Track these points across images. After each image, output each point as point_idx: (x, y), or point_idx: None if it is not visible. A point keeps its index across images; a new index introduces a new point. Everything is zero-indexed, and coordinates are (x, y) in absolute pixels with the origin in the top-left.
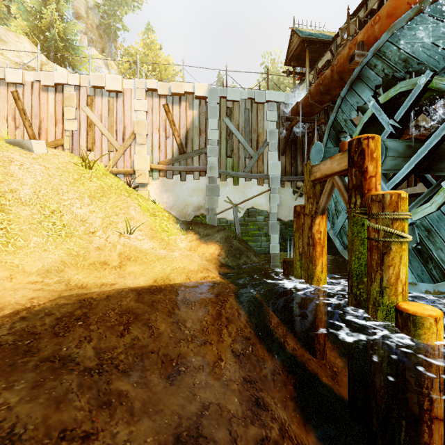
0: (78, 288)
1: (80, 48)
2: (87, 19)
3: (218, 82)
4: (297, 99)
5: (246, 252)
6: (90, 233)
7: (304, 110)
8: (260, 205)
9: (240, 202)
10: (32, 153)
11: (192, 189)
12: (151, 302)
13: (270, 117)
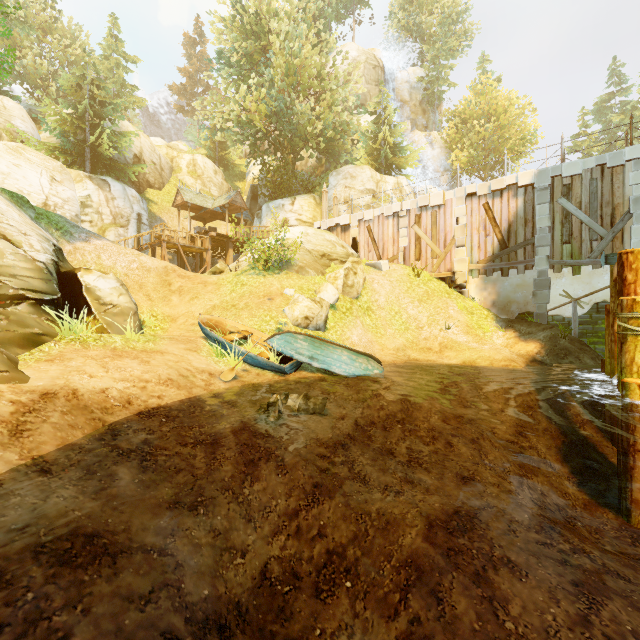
0: (414, 360)
1: (405, 148)
2: (411, 101)
3: (611, 76)
4: None
5: (577, 353)
6: (419, 328)
7: None
8: None
9: (583, 296)
10: (381, 271)
11: (516, 285)
12: (458, 373)
13: (635, 180)
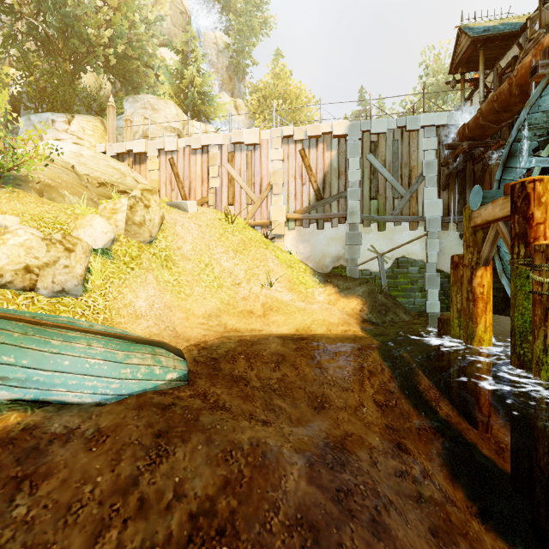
0: (233, 331)
1: (214, 98)
2: (218, 63)
3: (360, 98)
4: (465, 118)
5: (394, 308)
6: (236, 285)
7: (474, 134)
8: (413, 253)
9: (387, 251)
10: (187, 213)
11: (330, 238)
12: (295, 348)
13: (426, 146)
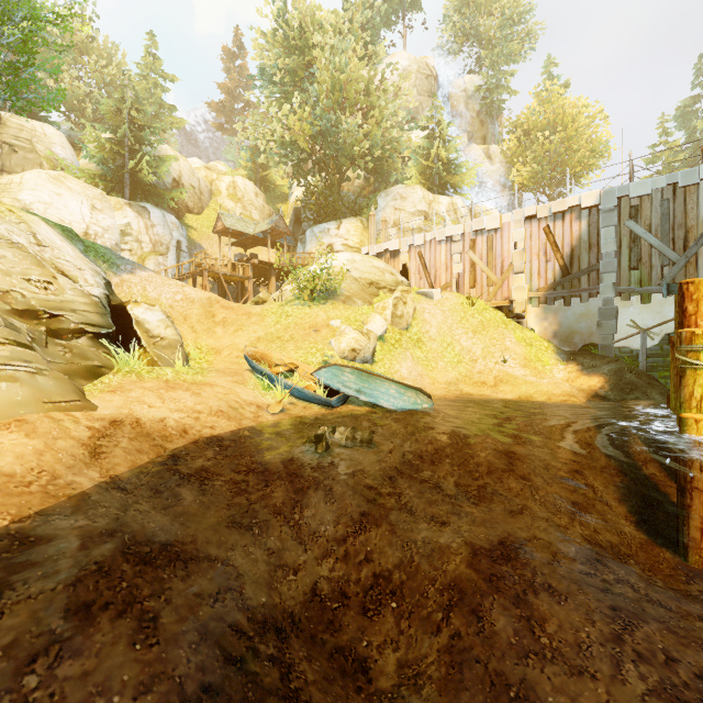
0: (467, 395)
1: (460, 165)
2: (467, 112)
3: (697, 77)
4: None
5: (644, 388)
6: (473, 361)
7: None
8: None
9: (653, 326)
10: (433, 300)
11: (579, 314)
12: (513, 408)
13: None
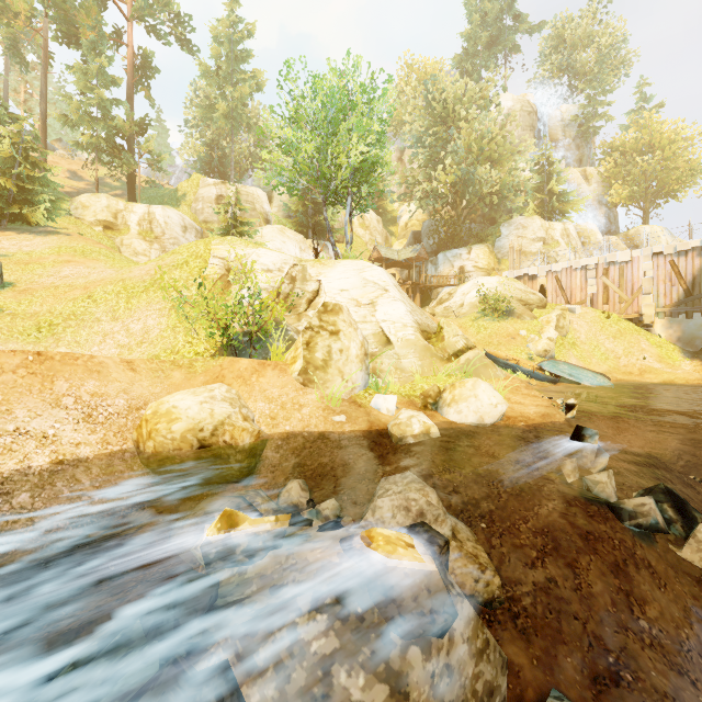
0: (622, 380)
1: (570, 195)
2: (564, 139)
3: None
4: None
5: None
6: (617, 358)
7: None
8: None
9: None
10: (574, 314)
11: (700, 324)
12: (662, 388)
13: None
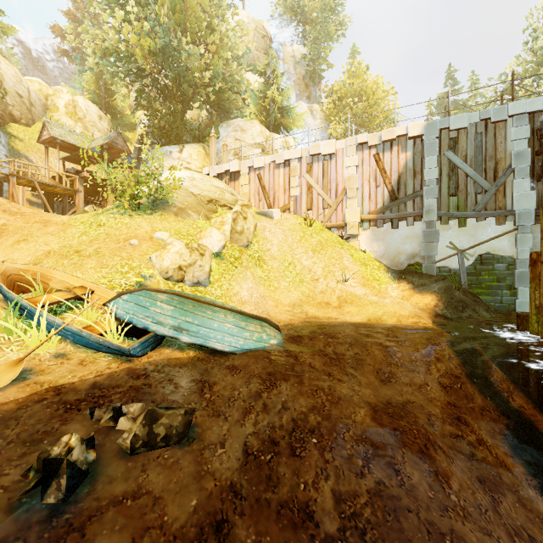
0: (313, 318)
1: (292, 110)
2: (295, 74)
3: (448, 79)
4: None
5: (473, 305)
6: (315, 280)
7: None
8: (499, 249)
9: (469, 247)
10: (272, 220)
11: (405, 236)
12: (366, 334)
13: (516, 136)
